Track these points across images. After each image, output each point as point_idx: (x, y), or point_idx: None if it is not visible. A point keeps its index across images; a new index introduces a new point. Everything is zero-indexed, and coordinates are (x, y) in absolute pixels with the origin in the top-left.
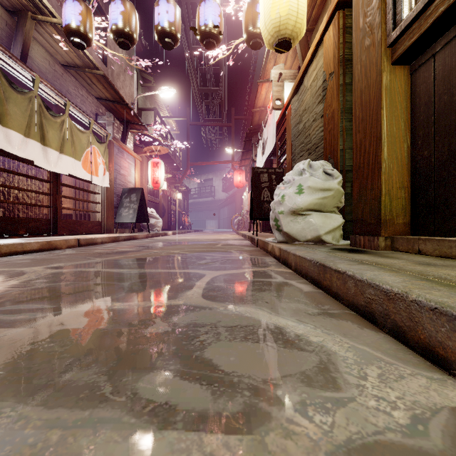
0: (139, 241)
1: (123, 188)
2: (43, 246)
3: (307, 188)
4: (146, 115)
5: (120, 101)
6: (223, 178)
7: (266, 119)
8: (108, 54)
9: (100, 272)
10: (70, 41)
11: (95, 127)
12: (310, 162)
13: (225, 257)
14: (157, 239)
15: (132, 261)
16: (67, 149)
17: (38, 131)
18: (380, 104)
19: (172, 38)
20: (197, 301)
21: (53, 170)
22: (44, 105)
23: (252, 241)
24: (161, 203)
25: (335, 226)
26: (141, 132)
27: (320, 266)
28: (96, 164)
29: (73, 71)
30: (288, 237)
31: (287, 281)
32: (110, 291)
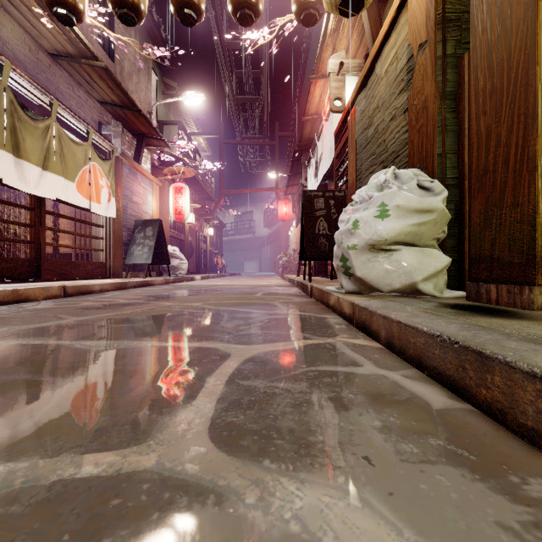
0: (154, 288)
1: (136, 220)
2: (4, 298)
3: (394, 208)
4: (169, 131)
5: (130, 106)
6: (265, 210)
7: (320, 131)
8: (110, 38)
9: (48, 348)
10: (52, 14)
11: (97, 139)
12: (395, 170)
13: (266, 315)
14: (179, 285)
15: (120, 323)
16: (54, 164)
17: (9, 137)
18: (533, 56)
19: (194, 8)
20: (193, 452)
21: (33, 192)
22: (18, 102)
23: (303, 289)
24: (187, 240)
25: (438, 268)
26: (160, 149)
27: (465, 351)
28: (97, 188)
29: (66, 63)
30: (362, 285)
31: (384, 374)
32: (12, 409)
